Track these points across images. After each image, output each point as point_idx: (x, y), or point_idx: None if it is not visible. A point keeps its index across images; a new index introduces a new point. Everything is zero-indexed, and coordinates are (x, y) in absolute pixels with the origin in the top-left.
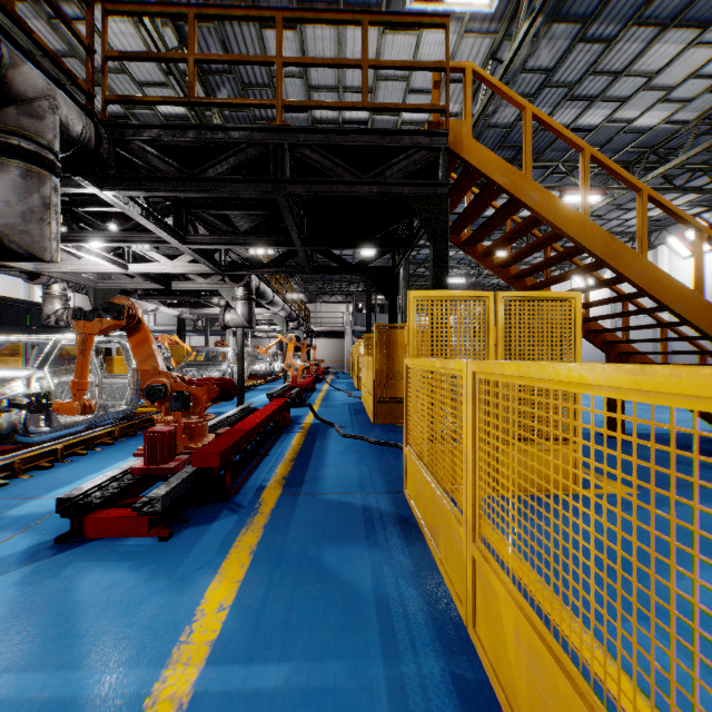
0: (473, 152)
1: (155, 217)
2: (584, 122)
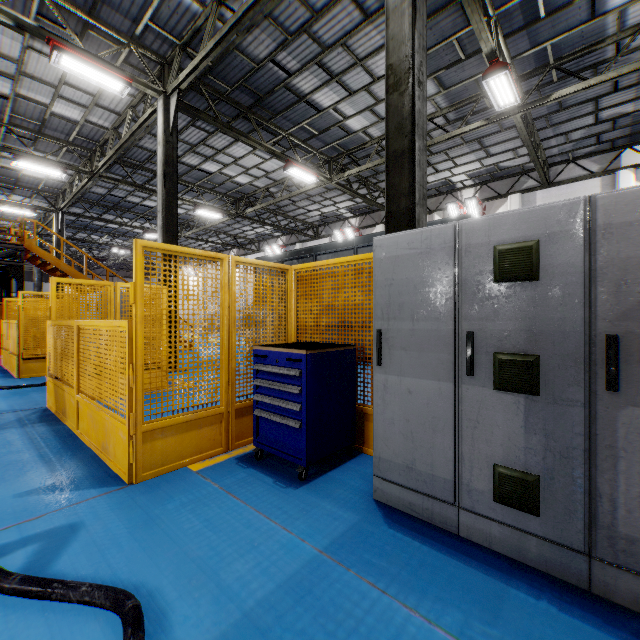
0: (38, 251)
1: None
2: (147, 204)
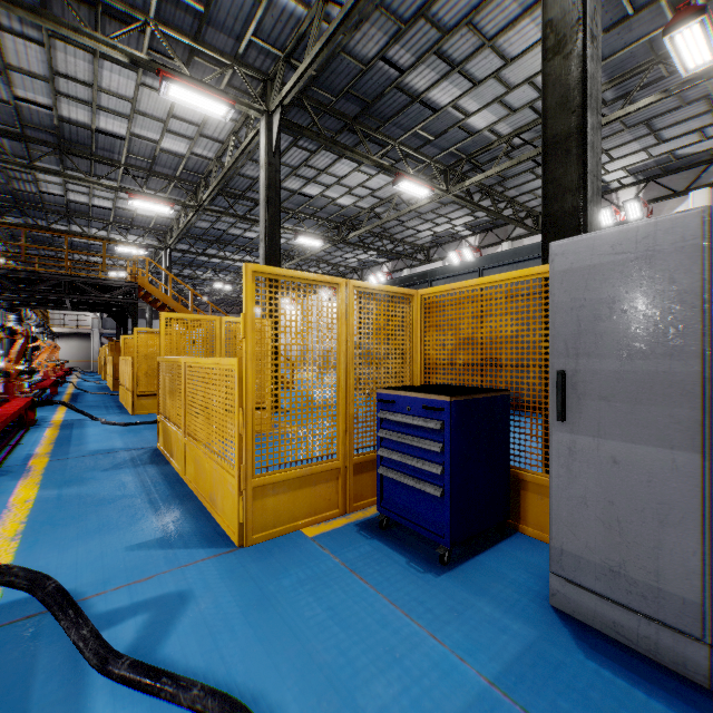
0: (149, 288)
1: None
2: (248, 236)
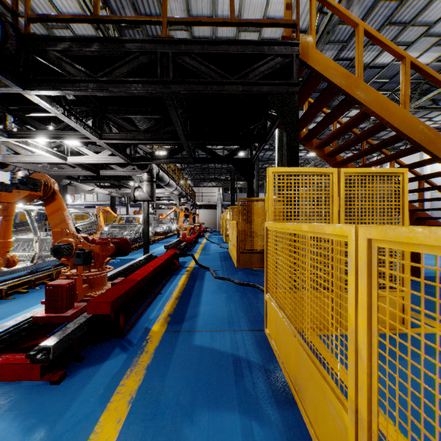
0: (317, 61)
1: (75, 117)
2: (380, 62)
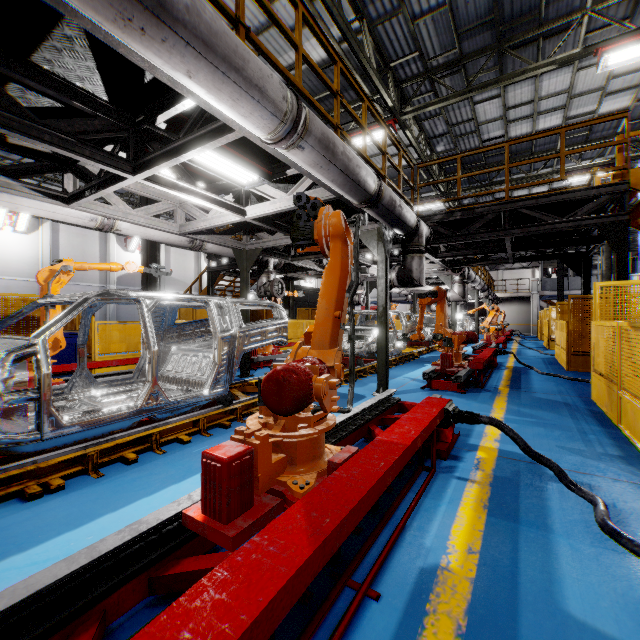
0: None
1: (428, 250)
2: None
